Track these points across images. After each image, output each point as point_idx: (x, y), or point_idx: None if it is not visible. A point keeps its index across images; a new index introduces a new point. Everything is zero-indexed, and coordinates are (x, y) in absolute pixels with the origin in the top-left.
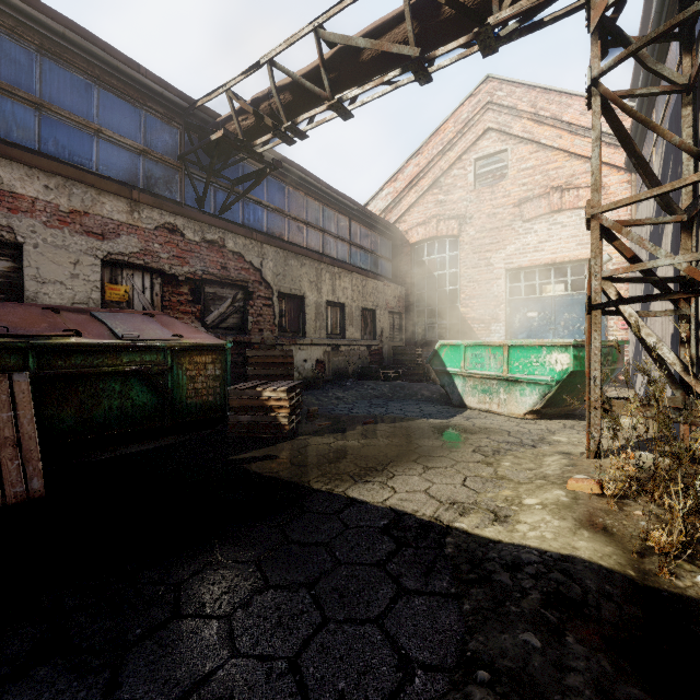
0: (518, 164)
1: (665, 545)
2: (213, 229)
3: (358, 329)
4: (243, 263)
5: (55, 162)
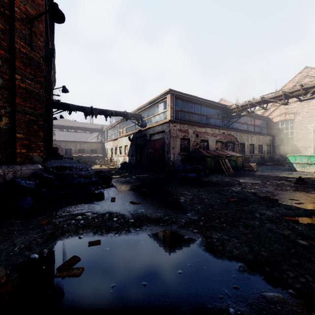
0: None
1: None
2: (229, 131)
3: (257, 151)
4: (233, 137)
5: (212, 126)
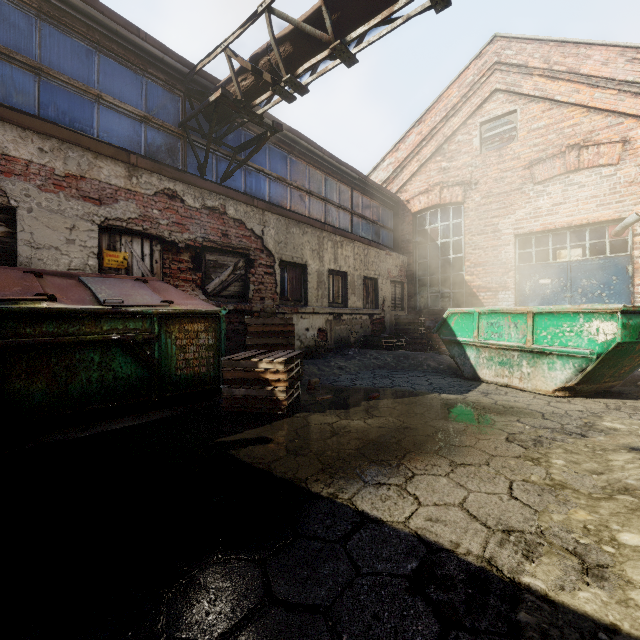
0: (529, 124)
1: None
2: (214, 195)
3: (360, 298)
4: (244, 230)
5: (49, 123)
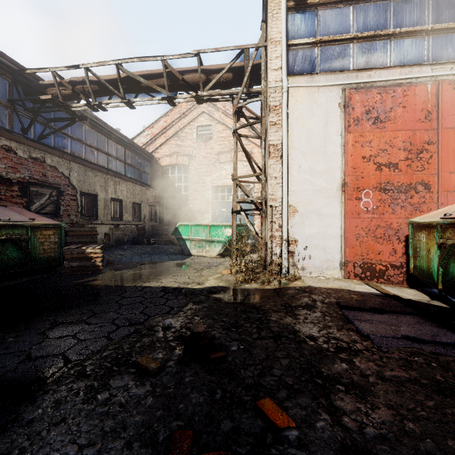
0: (218, 134)
1: (241, 280)
2: (37, 150)
3: (130, 215)
4: (57, 172)
5: None
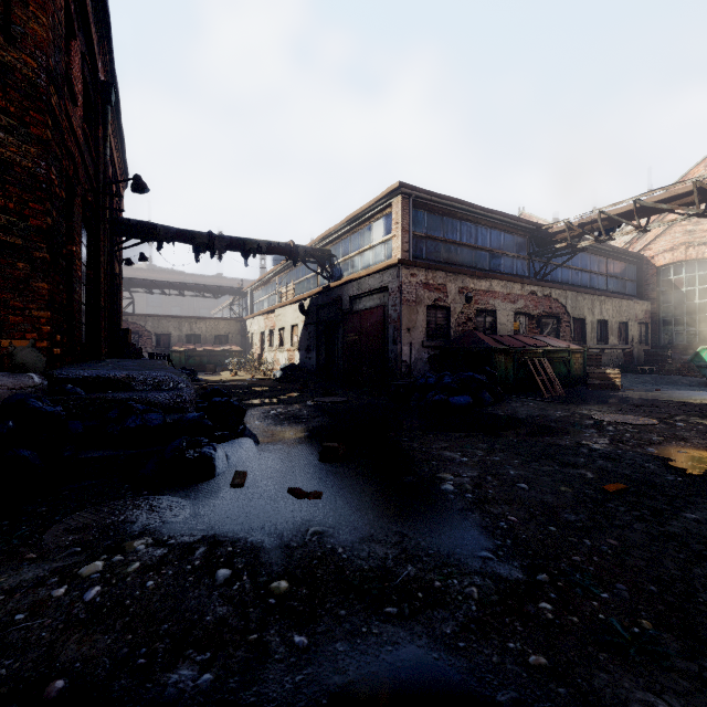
0: None
1: None
2: (547, 288)
3: (615, 337)
4: (557, 303)
5: (505, 276)
